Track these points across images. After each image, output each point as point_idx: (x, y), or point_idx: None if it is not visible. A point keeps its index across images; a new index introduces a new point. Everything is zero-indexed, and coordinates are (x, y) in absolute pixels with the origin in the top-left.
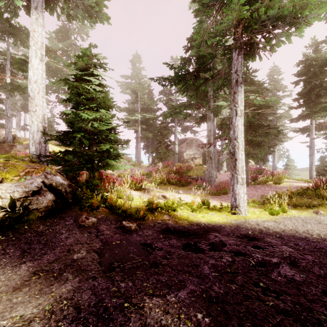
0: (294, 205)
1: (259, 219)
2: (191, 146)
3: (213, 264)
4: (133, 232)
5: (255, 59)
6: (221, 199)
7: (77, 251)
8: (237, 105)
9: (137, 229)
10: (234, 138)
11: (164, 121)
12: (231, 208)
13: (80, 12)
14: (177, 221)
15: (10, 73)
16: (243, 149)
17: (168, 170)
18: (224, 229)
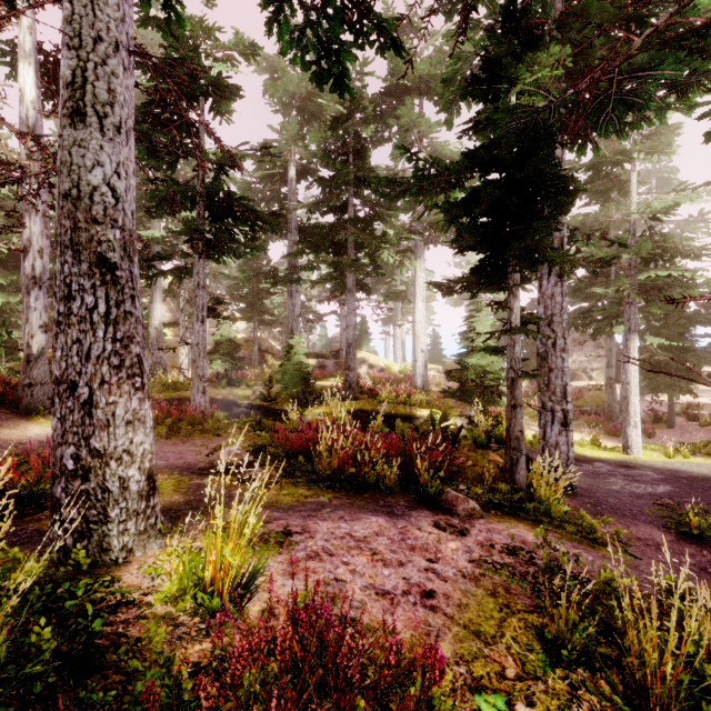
0: (706, 453)
1: (650, 460)
2: (582, 347)
3: (591, 472)
4: (533, 454)
5: (653, 303)
6: (620, 441)
7: None
8: (629, 352)
9: (535, 453)
10: (626, 383)
11: None
12: (623, 448)
13: (448, 238)
14: None
15: None
16: (636, 394)
17: None
18: (608, 462)
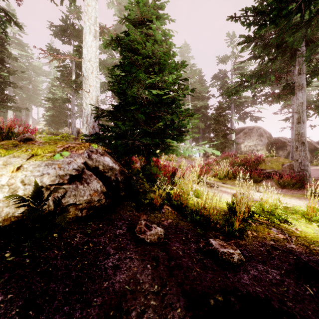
0: None
1: None
2: (250, 136)
3: None
4: (237, 267)
5: None
6: None
7: (136, 318)
8: None
9: (243, 261)
10: None
11: (220, 106)
12: None
13: None
14: (307, 246)
15: (75, 74)
16: None
17: (229, 162)
18: None
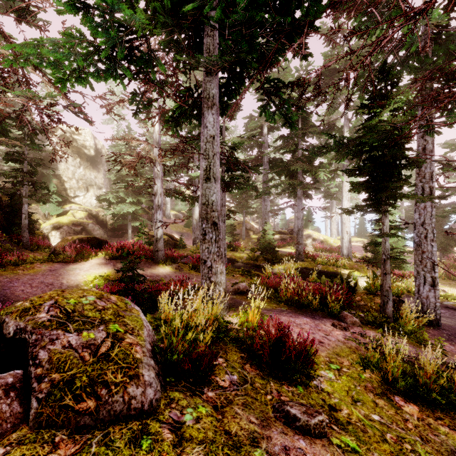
0: None
1: None
2: None
3: None
4: None
5: None
6: None
7: None
8: None
9: None
10: None
11: (440, 206)
12: None
13: None
14: (454, 305)
15: None
16: None
17: (448, 264)
18: None
